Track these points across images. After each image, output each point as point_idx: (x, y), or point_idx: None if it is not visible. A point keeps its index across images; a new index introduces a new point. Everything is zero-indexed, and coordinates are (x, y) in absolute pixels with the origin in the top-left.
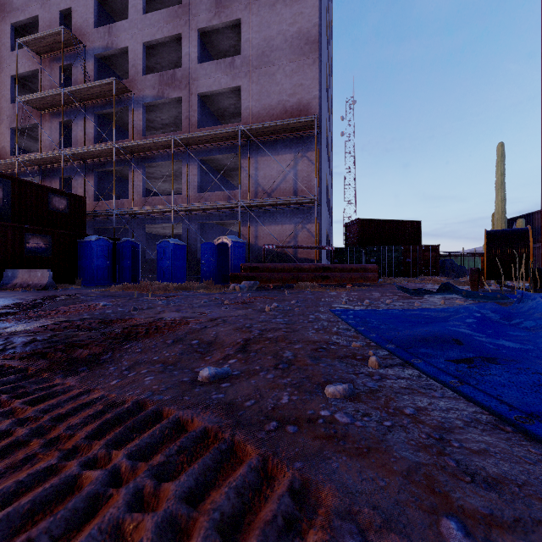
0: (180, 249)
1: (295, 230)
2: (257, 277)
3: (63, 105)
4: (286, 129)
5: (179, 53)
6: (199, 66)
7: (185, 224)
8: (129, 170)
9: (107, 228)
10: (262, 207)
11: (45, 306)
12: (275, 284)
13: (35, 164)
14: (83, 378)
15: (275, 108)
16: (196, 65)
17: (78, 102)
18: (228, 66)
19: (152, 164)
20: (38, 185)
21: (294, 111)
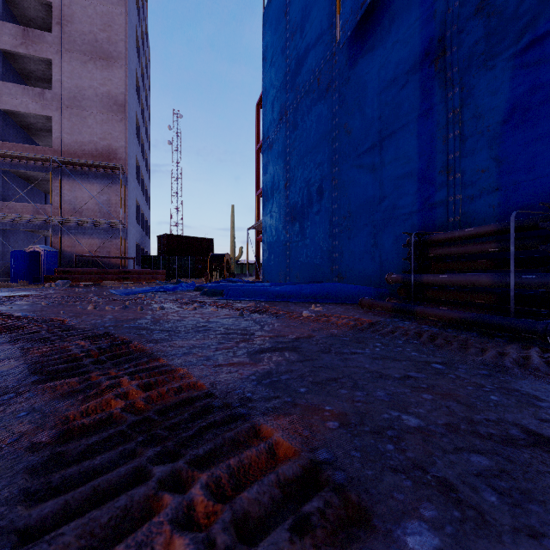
0: None
1: (105, 243)
2: (69, 278)
3: None
4: (97, 166)
5: None
6: (1, 83)
7: None
8: None
9: None
10: (75, 222)
11: None
12: (86, 284)
13: None
14: None
15: (87, 145)
16: None
17: None
18: (37, 95)
19: None
20: None
21: (104, 152)
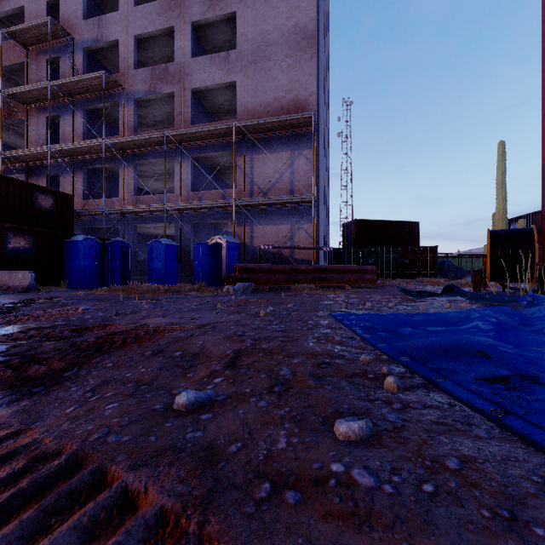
0: (173, 249)
1: (291, 230)
2: (252, 278)
3: (49, 99)
4: (283, 126)
5: (172, 48)
6: (192, 60)
7: (178, 224)
8: (119, 168)
9: (97, 228)
10: (258, 206)
11: (19, 310)
12: (271, 286)
13: (21, 161)
14: (35, 402)
15: (271, 105)
16: (190, 59)
17: (66, 97)
18: (222, 61)
19: (144, 162)
20: (22, 182)
21: (290, 108)
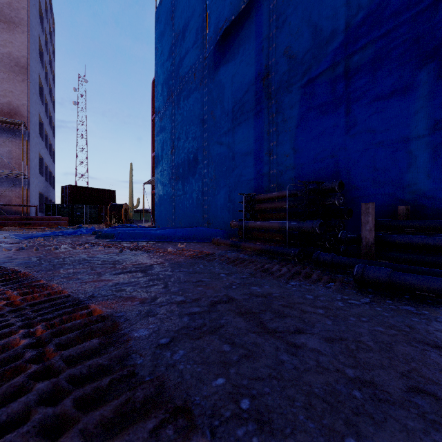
0: None
1: (5, 192)
2: None
3: None
4: None
5: None
6: None
7: None
8: None
9: None
10: None
11: None
12: None
13: None
14: None
15: None
16: None
17: None
18: None
19: None
20: None
21: (5, 108)
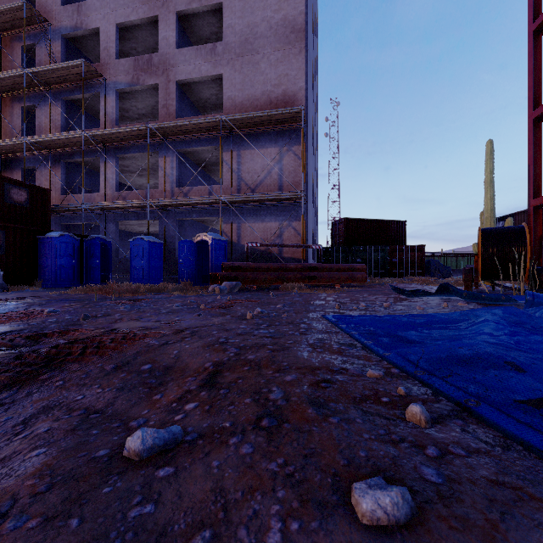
0: (156, 247)
1: (280, 228)
2: (239, 277)
3: (24, 87)
4: (271, 120)
5: (156, 38)
6: (177, 51)
7: (163, 221)
8: (100, 162)
9: (77, 224)
10: (246, 203)
11: None
12: (259, 285)
13: None
14: None
15: (259, 99)
16: (175, 50)
17: (43, 86)
18: (209, 52)
19: (127, 156)
20: None
21: (279, 102)
